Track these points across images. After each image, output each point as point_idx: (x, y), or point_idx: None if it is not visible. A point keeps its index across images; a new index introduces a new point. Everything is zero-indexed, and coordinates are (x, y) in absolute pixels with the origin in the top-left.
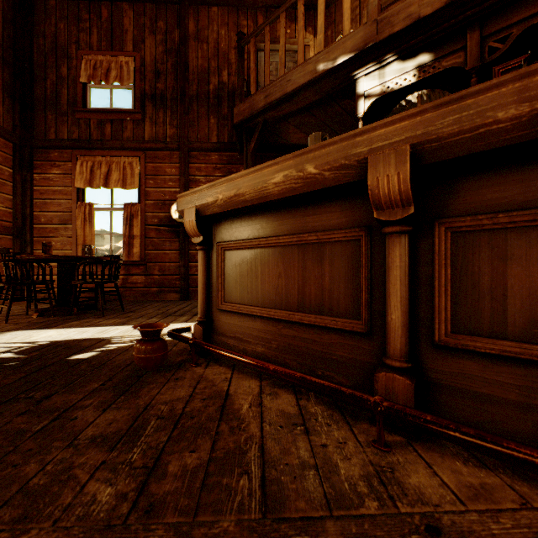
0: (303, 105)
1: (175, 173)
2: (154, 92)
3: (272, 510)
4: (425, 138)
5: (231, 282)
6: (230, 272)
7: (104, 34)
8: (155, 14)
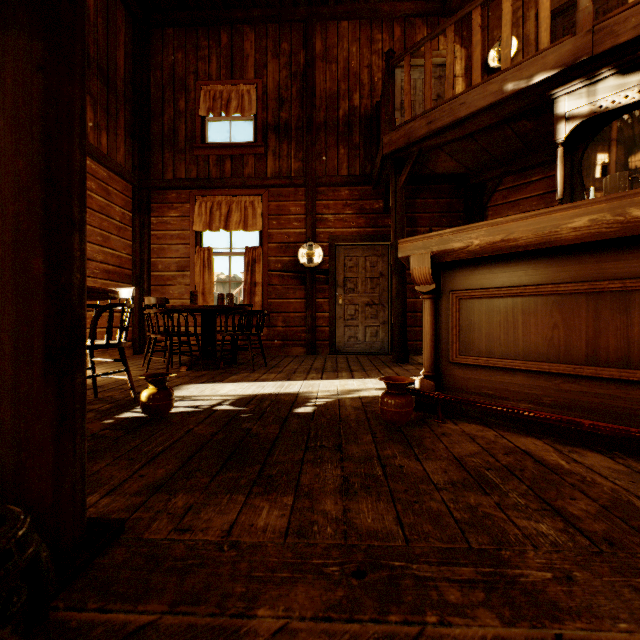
0: (472, 130)
1: (300, 212)
2: (277, 123)
3: None
4: None
5: (471, 333)
6: (470, 323)
7: (224, 62)
8: (279, 35)
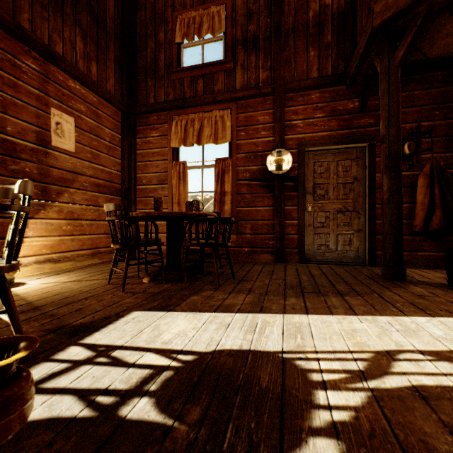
0: None
1: (268, 121)
2: (245, 37)
3: None
4: None
5: None
6: None
7: None
8: None
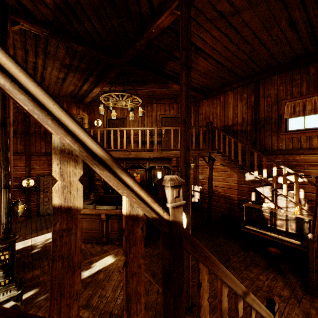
0: None
1: (23, 165)
2: None
3: (92, 254)
4: (107, 213)
5: None
6: None
7: None
8: None
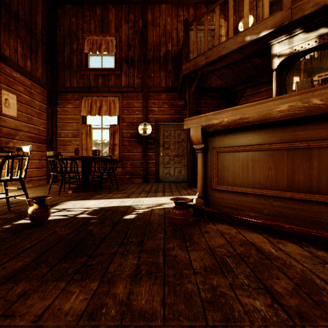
0: (229, 62)
1: (139, 106)
2: (127, 58)
3: None
4: None
5: (224, 172)
6: (223, 166)
7: (98, 24)
8: (128, 10)
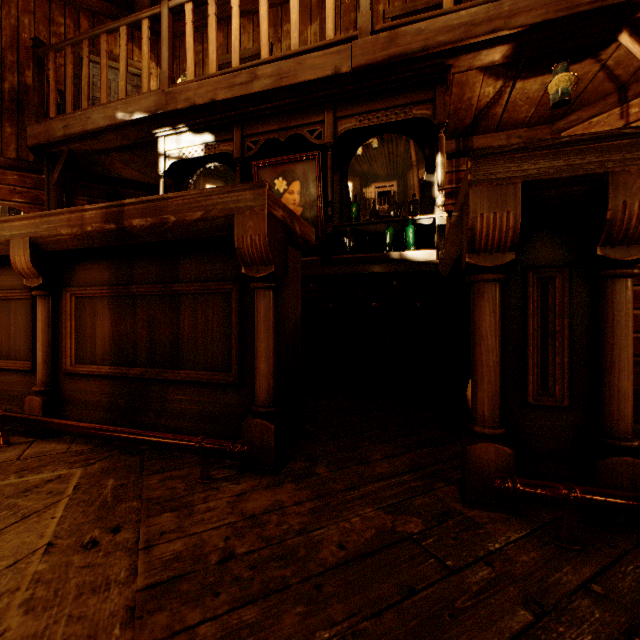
0: (114, 145)
1: None
2: None
3: None
4: (36, 235)
5: None
6: None
7: None
8: None
